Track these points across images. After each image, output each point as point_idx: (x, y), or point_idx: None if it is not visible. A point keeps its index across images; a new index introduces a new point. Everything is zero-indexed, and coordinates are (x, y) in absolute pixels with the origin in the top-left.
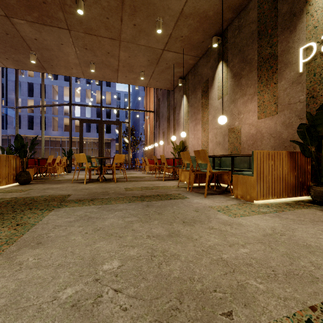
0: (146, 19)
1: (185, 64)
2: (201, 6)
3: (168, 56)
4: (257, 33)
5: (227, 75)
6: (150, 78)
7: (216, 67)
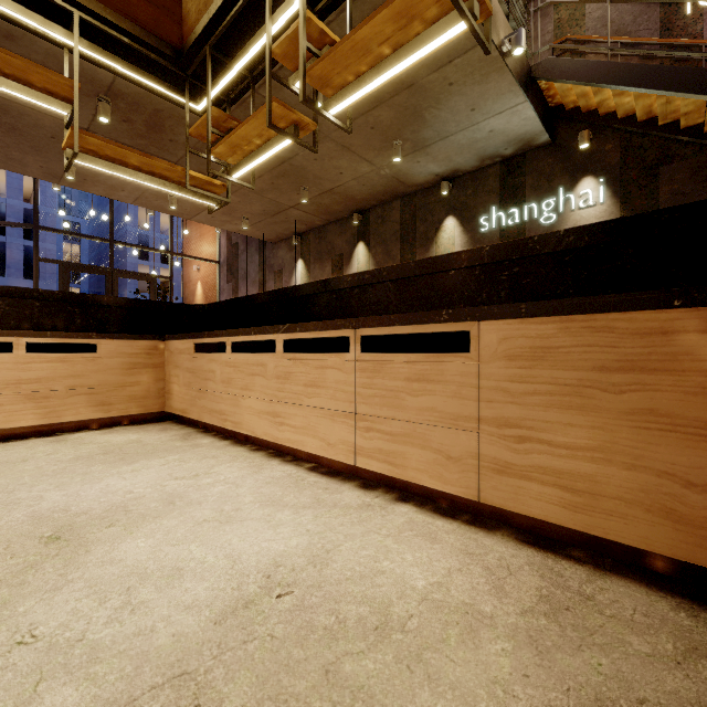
0: (289, 184)
1: (310, 223)
2: (352, 191)
3: (294, 213)
4: (400, 235)
5: (370, 261)
6: (250, 225)
7: (355, 245)
